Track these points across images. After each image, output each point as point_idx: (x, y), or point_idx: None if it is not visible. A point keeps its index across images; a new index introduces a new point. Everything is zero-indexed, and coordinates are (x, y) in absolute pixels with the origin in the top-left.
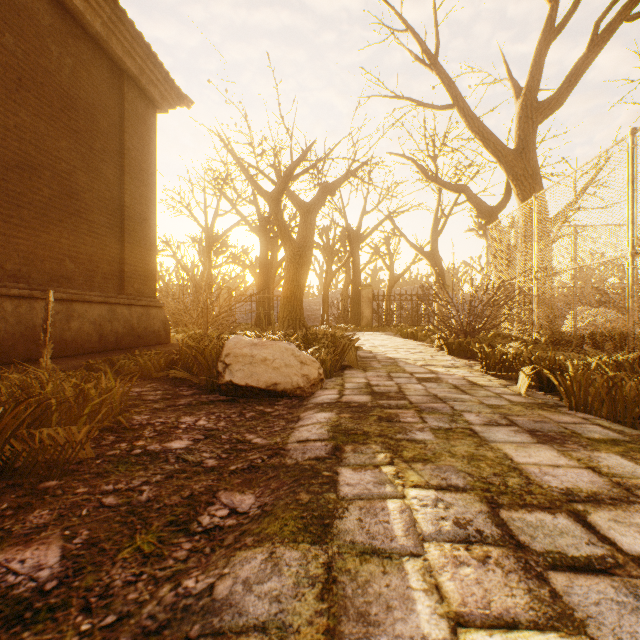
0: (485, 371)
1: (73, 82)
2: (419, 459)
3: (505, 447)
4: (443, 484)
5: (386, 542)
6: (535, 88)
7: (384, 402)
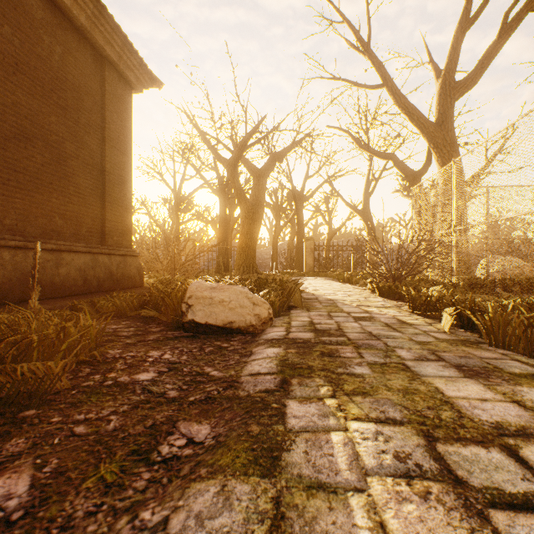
0: (412, 311)
1: (62, 66)
2: (358, 392)
3: (435, 381)
4: (382, 417)
5: (331, 476)
6: (453, 70)
7: (325, 339)
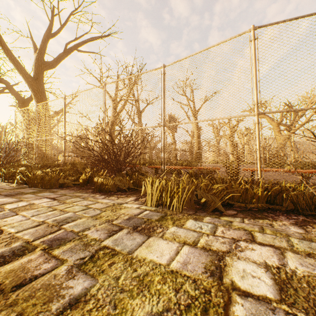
0: (4, 181)
1: None
2: None
3: None
4: None
5: None
6: (43, 54)
7: None
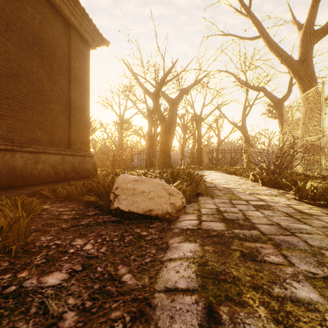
0: (298, 199)
1: (40, 29)
2: None
3: None
4: None
5: None
6: (312, 22)
7: (238, 231)
